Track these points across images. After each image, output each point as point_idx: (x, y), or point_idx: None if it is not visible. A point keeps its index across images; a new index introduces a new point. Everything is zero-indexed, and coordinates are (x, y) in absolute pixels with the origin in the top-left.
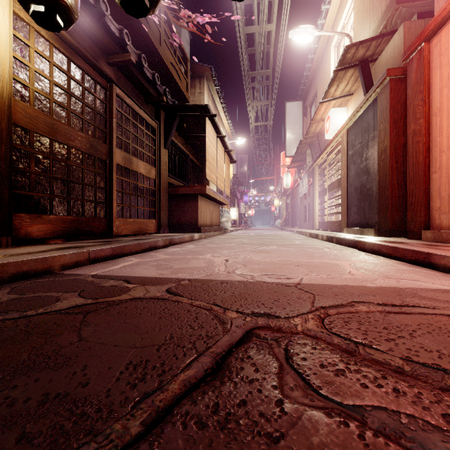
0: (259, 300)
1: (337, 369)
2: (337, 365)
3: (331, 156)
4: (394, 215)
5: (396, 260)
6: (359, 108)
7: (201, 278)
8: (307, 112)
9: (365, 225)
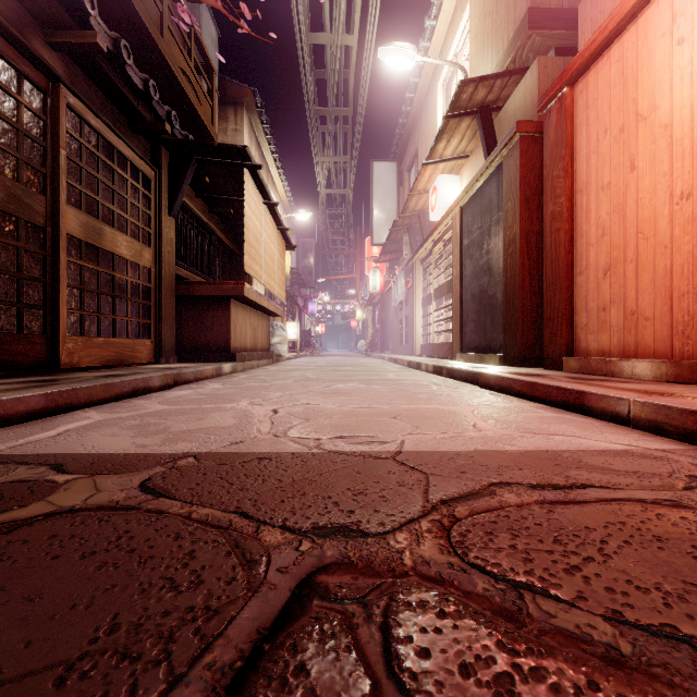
0: (328, 495)
1: (498, 675)
2: (494, 663)
3: (438, 246)
4: (525, 335)
5: (534, 402)
6: (478, 177)
7: (221, 451)
8: (404, 180)
9: (486, 349)
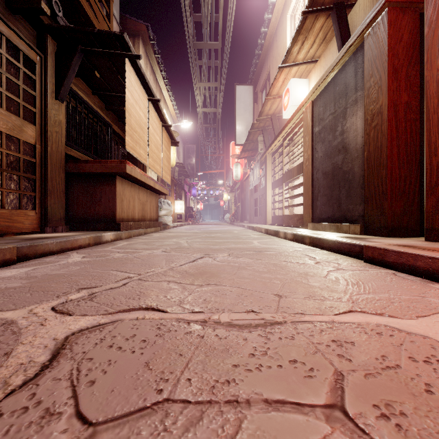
0: None
1: None
2: None
3: (288, 140)
4: (394, 205)
5: None
6: (334, 66)
7: None
8: (258, 98)
9: (340, 219)
